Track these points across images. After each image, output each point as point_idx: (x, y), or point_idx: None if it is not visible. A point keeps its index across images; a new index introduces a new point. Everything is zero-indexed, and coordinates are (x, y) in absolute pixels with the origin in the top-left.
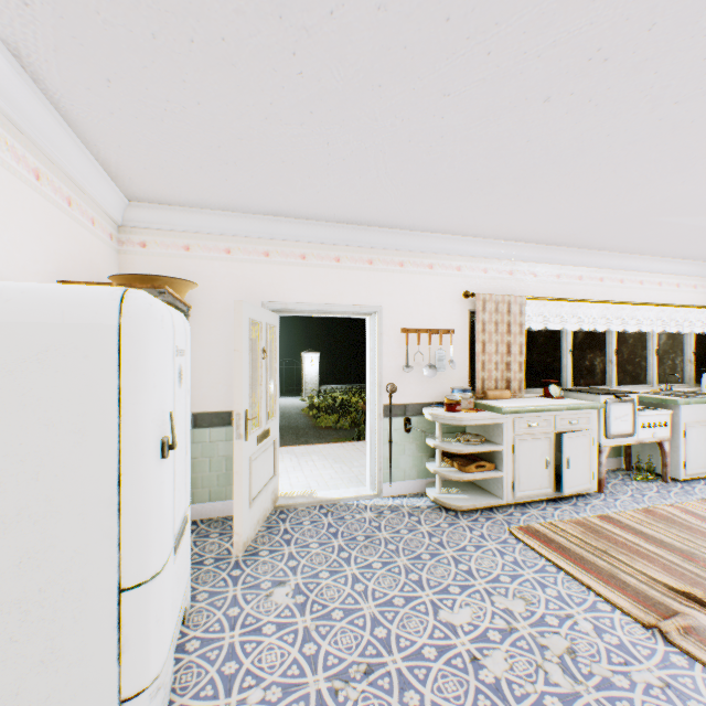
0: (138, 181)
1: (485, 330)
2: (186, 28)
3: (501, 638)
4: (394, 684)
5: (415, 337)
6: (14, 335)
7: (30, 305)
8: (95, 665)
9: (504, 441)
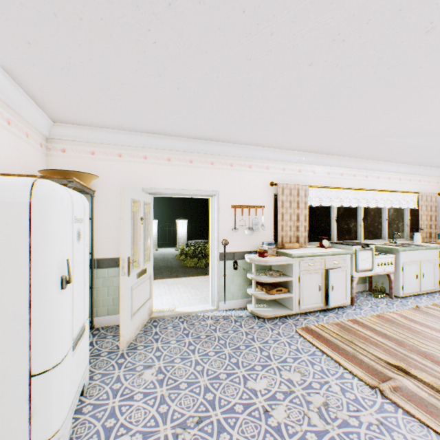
0: (58, 109)
1: (284, 206)
2: (76, 10)
3: (284, 397)
4: (214, 429)
5: (240, 210)
6: None
7: None
8: (13, 426)
9: (294, 275)
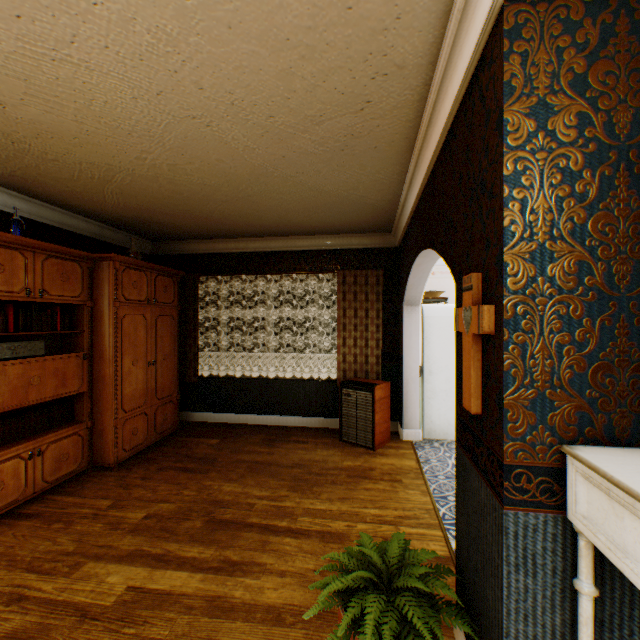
0: None
1: None
2: None
3: None
4: None
5: None
6: (444, 320)
7: (446, 311)
8: None
9: None
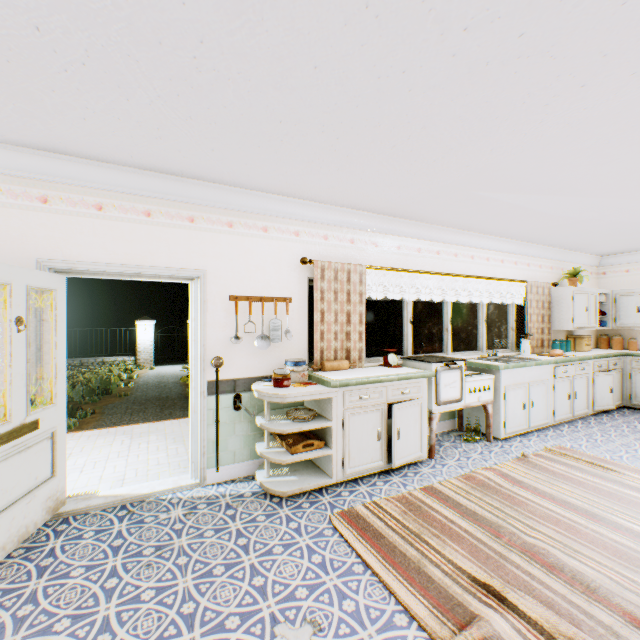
0: None
1: (325, 299)
2: None
3: None
4: None
5: (247, 305)
6: None
7: None
8: None
9: (334, 417)
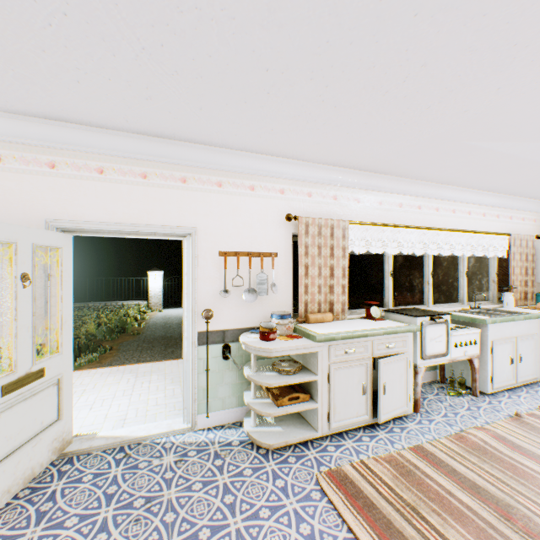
0: None
1: (309, 253)
2: None
3: None
4: None
5: (235, 260)
6: None
7: None
8: None
9: (320, 370)
